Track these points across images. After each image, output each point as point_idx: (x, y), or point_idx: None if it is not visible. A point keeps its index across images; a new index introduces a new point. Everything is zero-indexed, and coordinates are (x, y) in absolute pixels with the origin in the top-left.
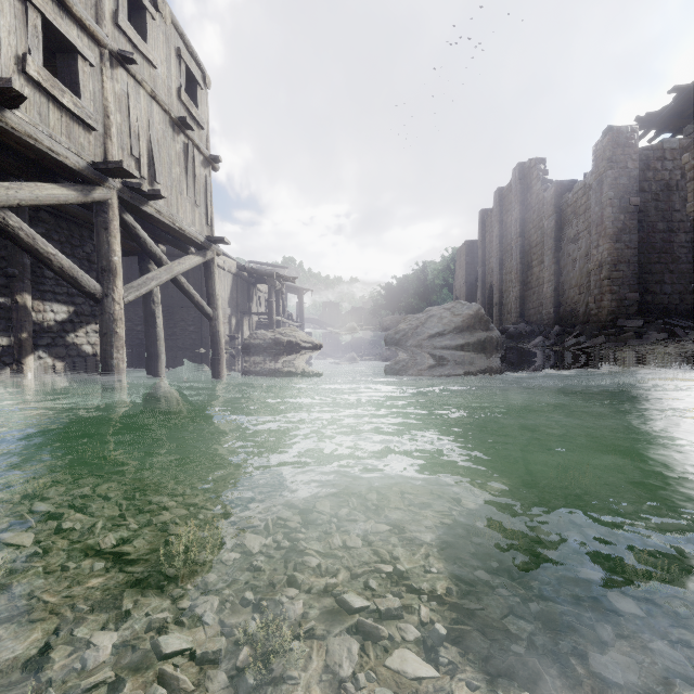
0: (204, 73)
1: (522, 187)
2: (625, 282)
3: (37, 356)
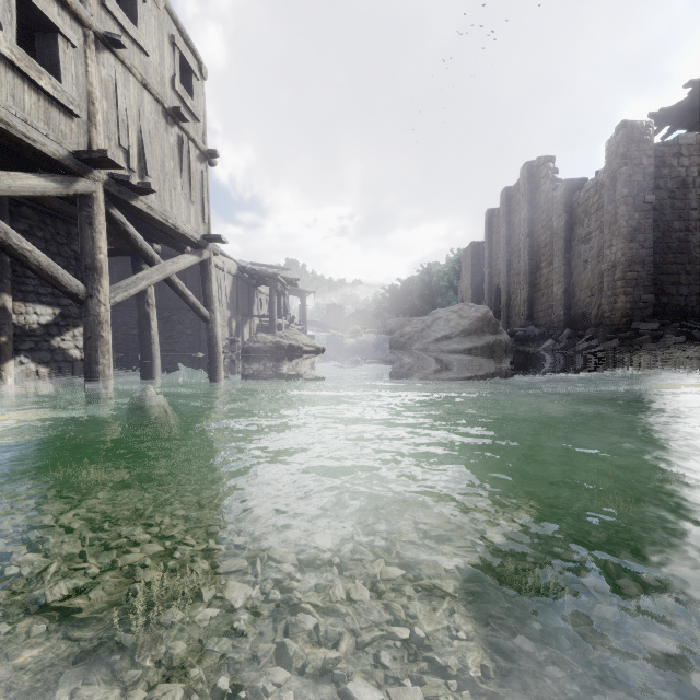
0: (200, 63)
1: (530, 186)
2: (639, 283)
3: (18, 361)
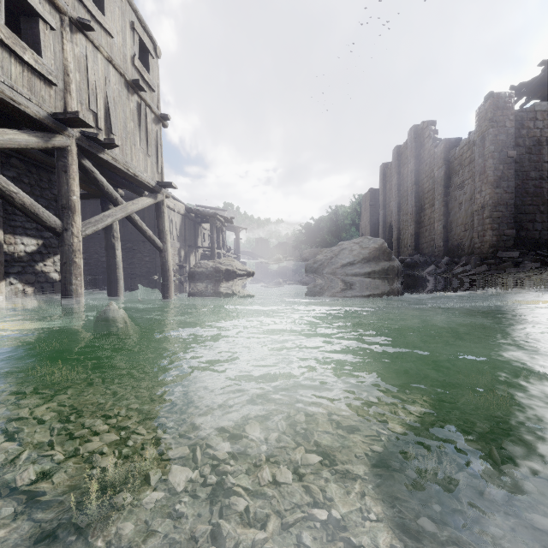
0: (155, 45)
1: (416, 144)
2: (503, 221)
3: (8, 282)
